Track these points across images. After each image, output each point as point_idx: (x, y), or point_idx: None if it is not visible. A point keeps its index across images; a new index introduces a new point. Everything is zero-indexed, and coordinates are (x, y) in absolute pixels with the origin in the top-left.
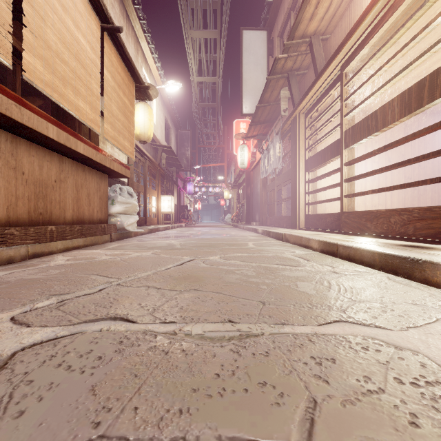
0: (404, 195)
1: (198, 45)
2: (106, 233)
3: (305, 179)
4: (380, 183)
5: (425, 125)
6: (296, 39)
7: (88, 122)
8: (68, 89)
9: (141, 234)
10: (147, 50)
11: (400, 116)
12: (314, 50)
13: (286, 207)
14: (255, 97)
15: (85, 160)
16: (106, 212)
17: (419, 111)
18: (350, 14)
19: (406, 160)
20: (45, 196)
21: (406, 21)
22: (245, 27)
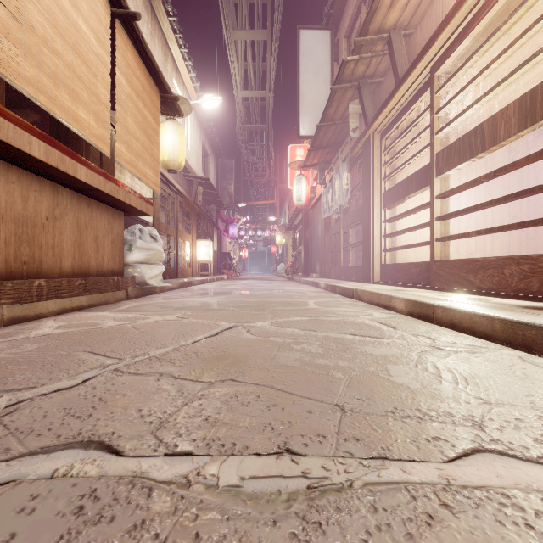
0: (509, 239)
1: (243, 49)
2: (120, 288)
3: (381, 218)
4: (477, 224)
5: (536, 148)
6: (371, 35)
7: (92, 139)
8: (62, 92)
9: (169, 289)
10: (178, 56)
11: (519, 129)
12: (394, 49)
13: (354, 255)
14: (315, 115)
15: (89, 190)
16: (121, 261)
17: None
18: None
19: (528, 189)
20: (32, 238)
21: None
22: (303, 26)
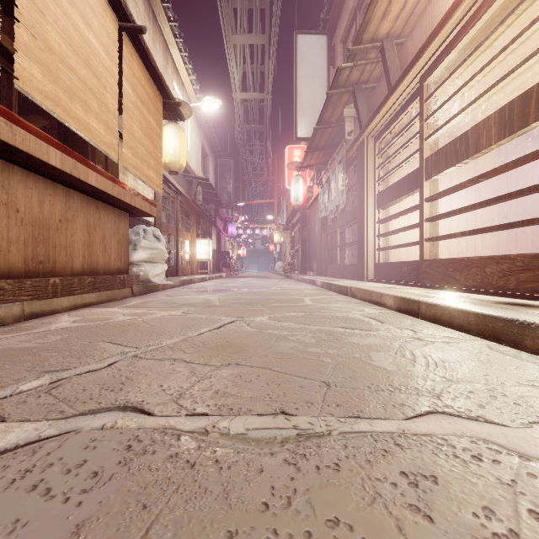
0: (498, 238)
1: (241, 53)
2: (126, 286)
3: (375, 218)
4: (468, 224)
5: (524, 151)
6: (364, 44)
7: (102, 147)
8: (76, 104)
9: (171, 287)
10: (178, 59)
11: (499, 138)
12: (387, 57)
13: (350, 254)
14: (312, 117)
15: (98, 194)
16: (126, 260)
17: (524, 132)
18: (432, 11)
19: (507, 194)
20: (47, 239)
21: (506, 16)
22: (300, 31)
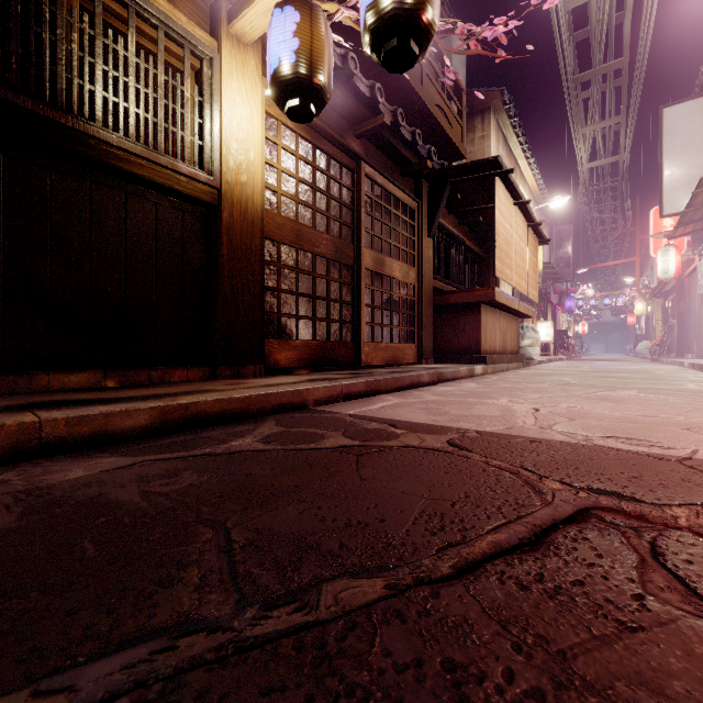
0: None
1: (591, 135)
2: (521, 361)
3: None
4: None
5: None
6: None
7: (524, 292)
8: (520, 280)
9: (534, 364)
10: (524, 165)
11: None
12: None
13: None
14: (684, 190)
15: (517, 313)
16: (518, 346)
17: None
18: None
19: None
20: (504, 338)
21: None
22: (667, 105)
